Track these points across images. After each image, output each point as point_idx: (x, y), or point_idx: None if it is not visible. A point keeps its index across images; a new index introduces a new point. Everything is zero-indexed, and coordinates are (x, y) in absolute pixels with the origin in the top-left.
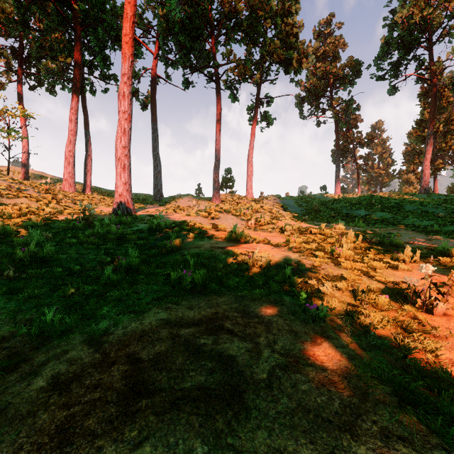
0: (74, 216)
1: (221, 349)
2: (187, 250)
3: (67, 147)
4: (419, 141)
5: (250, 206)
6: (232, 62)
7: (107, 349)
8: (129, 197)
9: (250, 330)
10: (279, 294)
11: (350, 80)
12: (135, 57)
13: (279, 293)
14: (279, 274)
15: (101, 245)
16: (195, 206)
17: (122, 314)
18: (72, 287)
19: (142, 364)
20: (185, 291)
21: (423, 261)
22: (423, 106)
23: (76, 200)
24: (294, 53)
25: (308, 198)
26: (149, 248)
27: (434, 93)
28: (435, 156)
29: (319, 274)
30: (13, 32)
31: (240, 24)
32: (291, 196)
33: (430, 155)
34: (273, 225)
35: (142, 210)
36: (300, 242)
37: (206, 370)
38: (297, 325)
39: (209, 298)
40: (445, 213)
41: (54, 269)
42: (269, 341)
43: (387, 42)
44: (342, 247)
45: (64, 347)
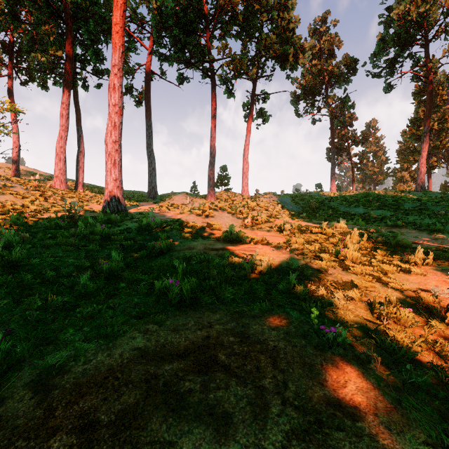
0: (60, 213)
1: (213, 400)
2: (178, 252)
3: (57, 143)
4: (414, 139)
5: (246, 204)
6: (227, 56)
7: (55, 400)
8: (120, 194)
9: (252, 365)
10: (283, 307)
11: (345, 78)
12: (128, 51)
13: (284, 306)
14: (282, 281)
15: (82, 246)
16: (189, 204)
17: (88, 340)
18: (39, 299)
19: (96, 433)
20: (171, 305)
21: (435, 263)
22: (417, 104)
23: (66, 197)
24: (290, 48)
25: (305, 195)
26: (136, 250)
27: (430, 90)
28: (429, 154)
29: (327, 281)
30: (1, 25)
31: (236, 17)
32: (287, 194)
33: (426, 153)
34: (271, 224)
35: (134, 207)
36: (302, 242)
37: (189, 444)
38: (310, 354)
39: (200, 314)
40: (445, 211)
41: (22, 275)
42: (278, 384)
43: (383, 39)
44: (347, 249)
45: (1, 393)
